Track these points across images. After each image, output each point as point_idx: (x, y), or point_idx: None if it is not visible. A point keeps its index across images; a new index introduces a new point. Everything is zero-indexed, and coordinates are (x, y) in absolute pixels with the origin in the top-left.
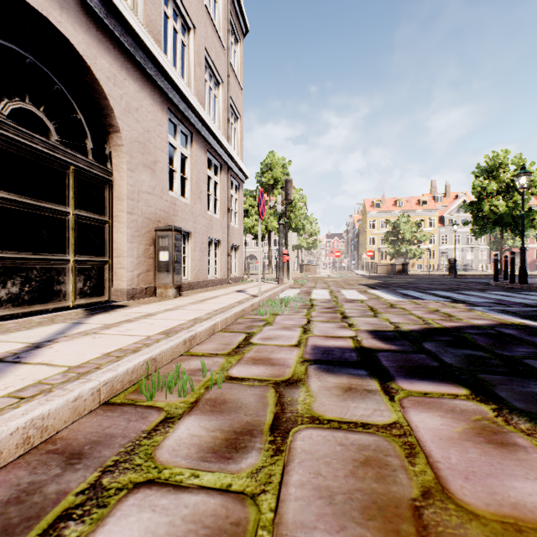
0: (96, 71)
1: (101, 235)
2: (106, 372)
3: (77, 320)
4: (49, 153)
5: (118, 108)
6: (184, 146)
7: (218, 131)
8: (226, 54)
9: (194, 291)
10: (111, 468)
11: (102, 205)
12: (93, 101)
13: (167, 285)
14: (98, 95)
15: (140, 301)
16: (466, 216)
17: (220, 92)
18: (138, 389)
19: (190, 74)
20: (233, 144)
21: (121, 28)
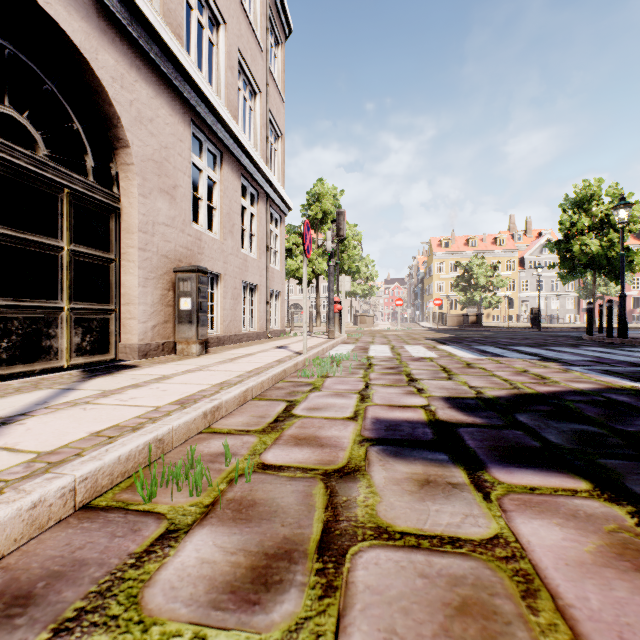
0: (97, 69)
1: (106, 277)
2: (86, 463)
3: (69, 384)
4: (35, 170)
5: (127, 117)
6: (212, 168)
7: (254, 151)
8: (265, 58)
9: (224, 347)
10: (69, 624)
11: (107, 240)
12: (95, 107)
13: (189, 340)
14: (101, 99)
15: (155, 360)
16: (551, 257)
17: (257, 104)
18: (134, 484)
19: (220, 80)
20: (273, 168)
21: (130, 17)
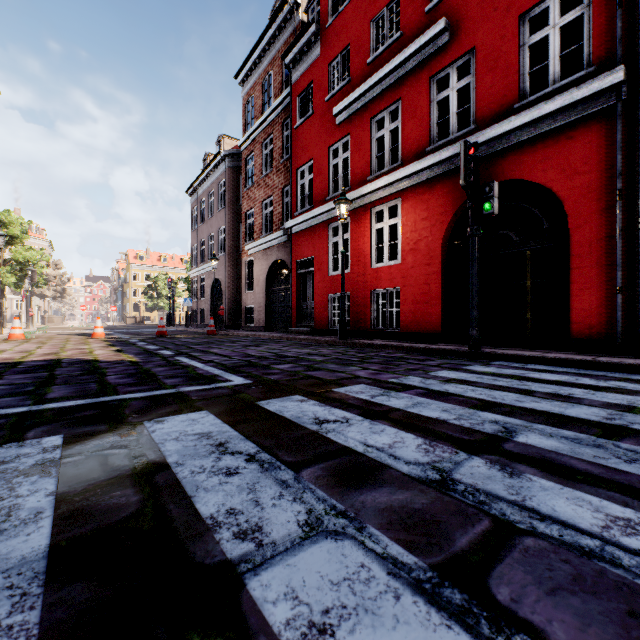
0: None
1: None
2: None
3: None
4: None
5: None
6: None
7: None
8: None
9: None
10: None
11: None
12: None
13: None
14: None
15: None
16: None
17: None
18: None
19: None
20: None
21: None
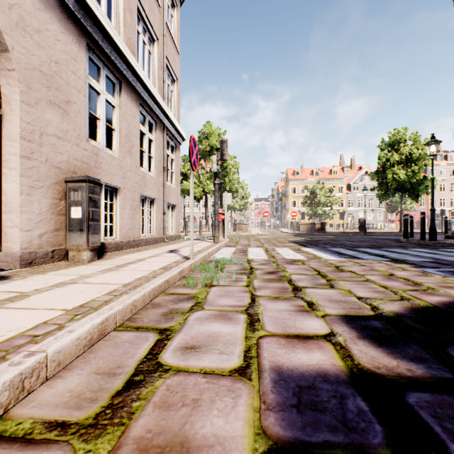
0: None
1: None
2: None
3: None
4: None
5: (5, 19)
6: (111, 95)
7: (151, 85)
8: (162, 13)
9: (121, 252)
10: None
11: None
12: None
13: (80, 247)
14: None
15: (38, 268)
16: (368, 184)
17: (155, 49)
18: None
19: (119, 18)
20: (170, 106)
21: None
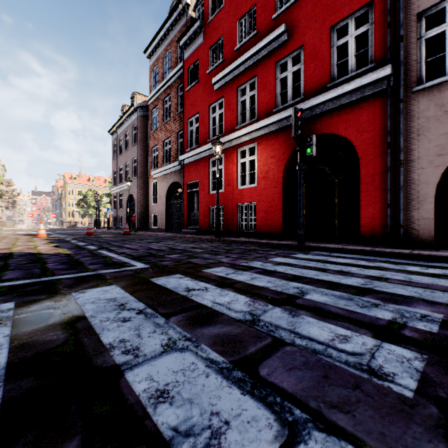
0: None
1: None
2: None
3: None
4: None
5: None
6: None
7: None
8: None
9: None
10: None
11: None
12: None
13: None
14: None
15: None
16: None
17: None
18: None
19: None
20: None
21: None
